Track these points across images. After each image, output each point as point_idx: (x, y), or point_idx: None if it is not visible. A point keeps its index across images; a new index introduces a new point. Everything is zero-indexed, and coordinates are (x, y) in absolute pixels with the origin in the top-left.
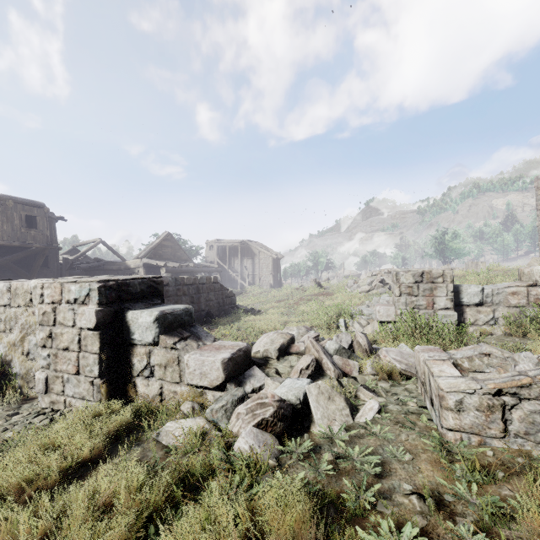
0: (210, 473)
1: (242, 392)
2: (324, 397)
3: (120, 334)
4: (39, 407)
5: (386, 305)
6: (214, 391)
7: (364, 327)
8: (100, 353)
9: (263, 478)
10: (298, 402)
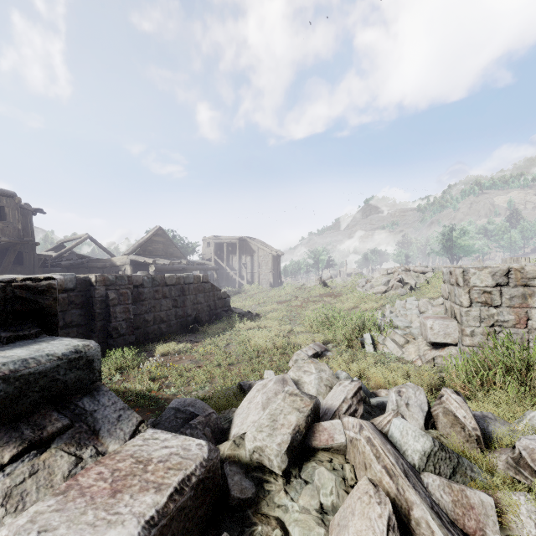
0: None
1: None
2: None
3: None
4: None
5: (442, 319)
6: None
7: (401, 348)
8: None
9: None
10: None
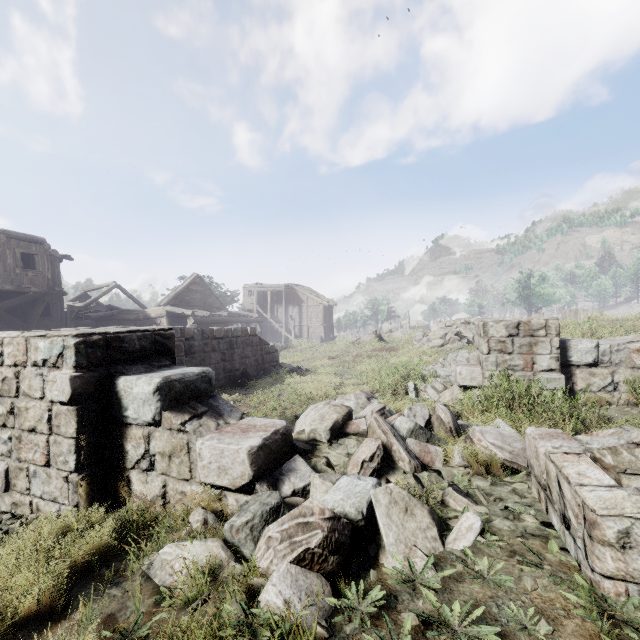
0: None
1: (277, 499)
2: (398, 509)
3: (108, 409)
4: None
5: (470, 365)
6: (238, 493)
7: (440, 393)
8: (78, 436)
9: None
10: (359, 518)
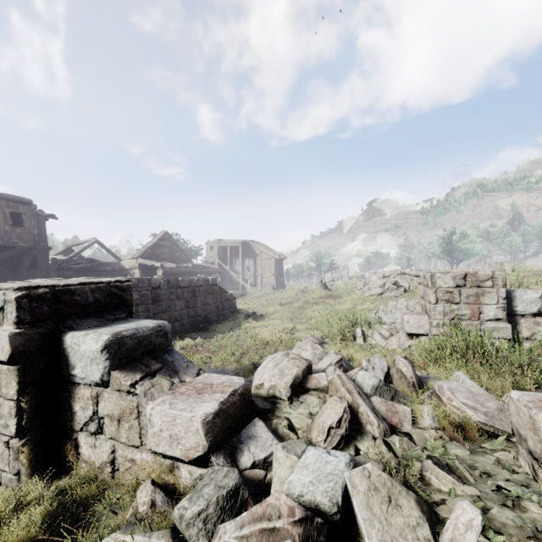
0: None
1: (235, 479)
2: (380, 499)
3: (56, 366)
4: None
5: (417, 314)
6: (191, 465)
7: (386, 339)
8: (19, 398)
9: None
10: (334, 510)
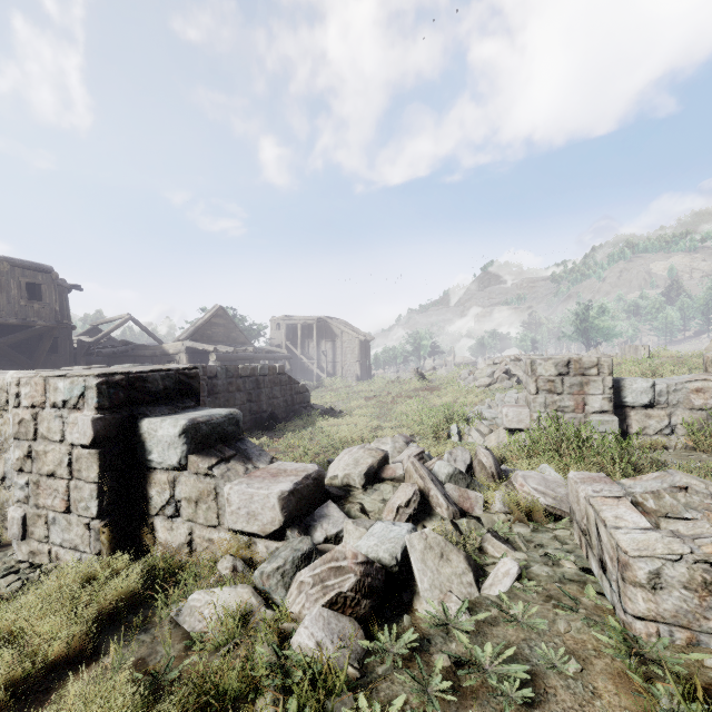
0: (248, 699)
1: (309, 545)
2: (434, 555)
3: (131, 453)
4: (13, 560)
5: (517, 407)
6: (268, 540)
7: (485, 437)
8: (100, 481)
9: (337, 704)
10: (393, 563)
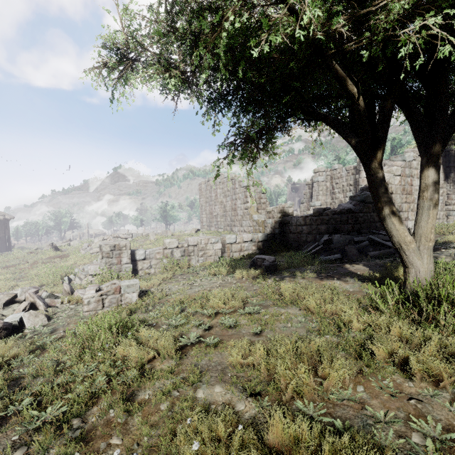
0: None
1: None
2: (33, 317)
3: None
4: None
5: (96, 265)
6: None
7: (82, 280)
8: None
9: None
10: (16, 322)
